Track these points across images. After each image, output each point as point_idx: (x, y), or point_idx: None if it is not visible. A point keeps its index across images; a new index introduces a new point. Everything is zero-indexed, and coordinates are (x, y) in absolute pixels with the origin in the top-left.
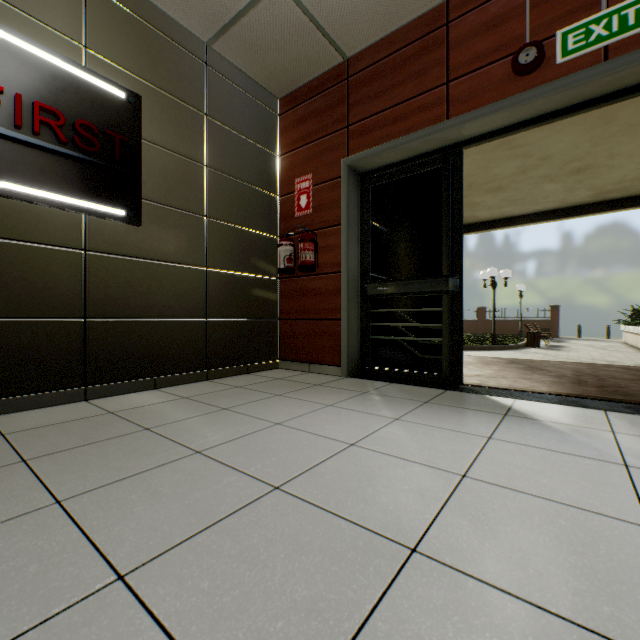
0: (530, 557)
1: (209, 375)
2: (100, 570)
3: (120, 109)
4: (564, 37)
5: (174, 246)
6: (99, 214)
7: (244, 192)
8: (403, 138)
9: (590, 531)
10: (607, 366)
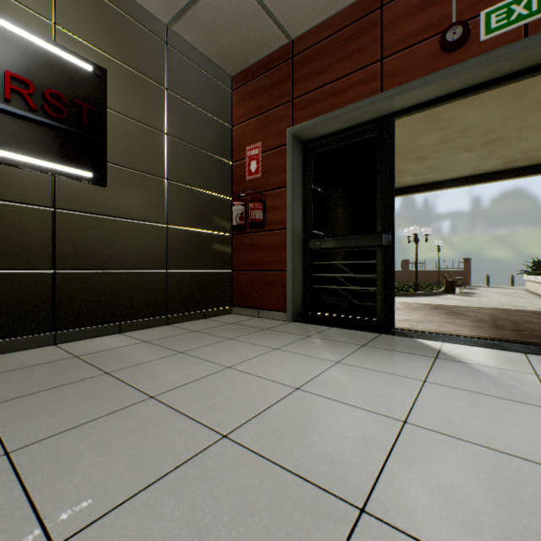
0: (483, 518)
1: (169, 320)
2: (33, 538)
3: (87, 81)
4: (487, 17)
5: (137, 205)
6: (67, 175)
7: (201, 158)
8: (342, 109)
9: (538, 485)
10: (518, 311)
